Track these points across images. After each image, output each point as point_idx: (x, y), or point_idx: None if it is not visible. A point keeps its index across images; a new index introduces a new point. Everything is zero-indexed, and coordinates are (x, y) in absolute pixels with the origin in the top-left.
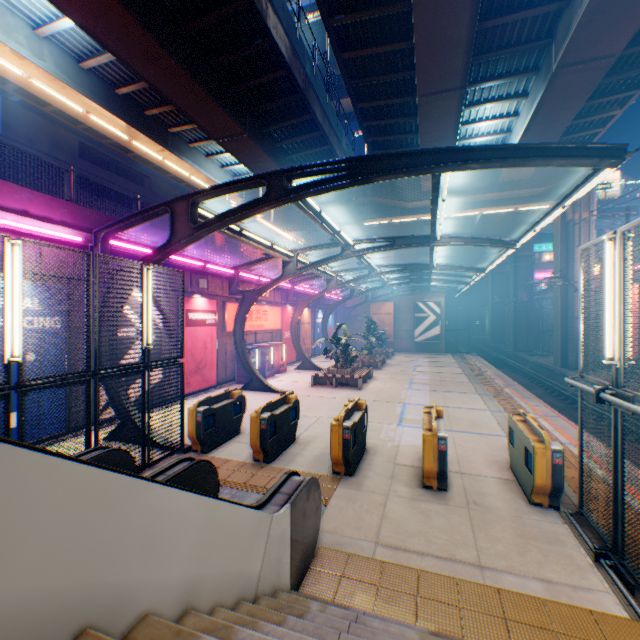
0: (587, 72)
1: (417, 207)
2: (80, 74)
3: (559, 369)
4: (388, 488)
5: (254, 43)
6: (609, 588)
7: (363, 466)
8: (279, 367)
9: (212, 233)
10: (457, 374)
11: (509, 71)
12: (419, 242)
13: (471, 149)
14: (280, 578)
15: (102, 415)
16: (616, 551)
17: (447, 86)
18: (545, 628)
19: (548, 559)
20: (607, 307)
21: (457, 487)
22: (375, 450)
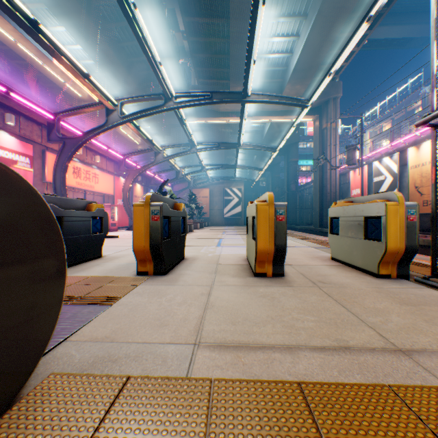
0: None
1: (227, 111)
2: None
3: (318, 228)
4: (212, 280)
5: None
6: None
7: (180, 268)
8: (110, 226)
9: None
10: None
11: None
12: (233, 98)
13: None
14: None
15: None
16: None
17: None
18: None
19: None
20: None
21: (294, 273)
22: (195, 258)
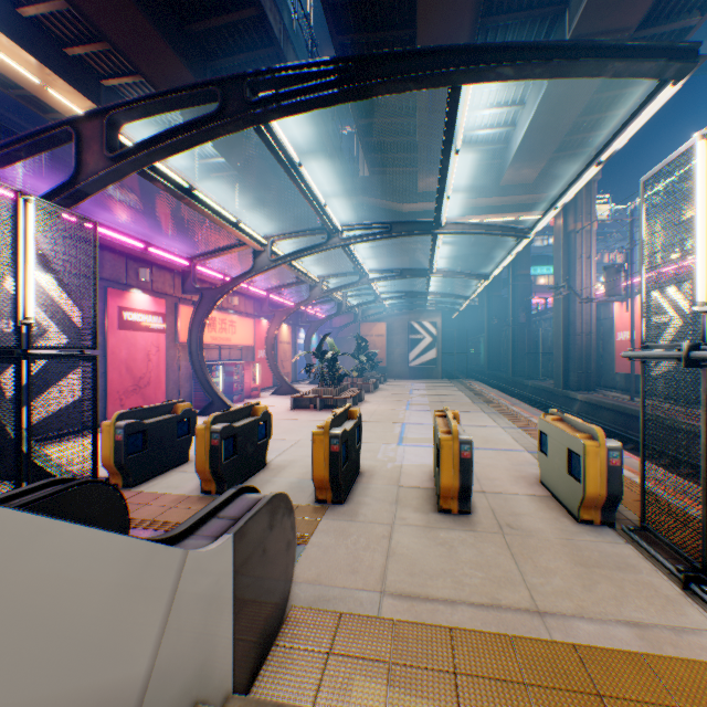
0: None
1: (413, 211)
2: None
3: (561, 390)
4: (393, 516)
5: None
6: None
7: (357, 491)
8: (251, 391)
9: (140, 169)
10: (458, 396)
11: None
12: (421, 229)
13: (504, 47)
14: (208, 678)
15: None
16: None
17: None
18: (664, 705)
19: (626, 592)
20: (700, 232)
21: (483, 509)
22: (372, 472)
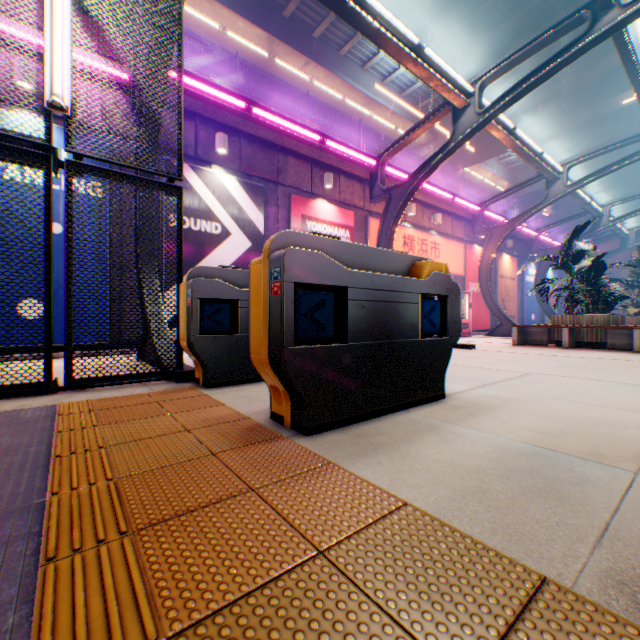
0: None
1: None
2: None
3: None
4: None
5: None
6: None
7: None
8: None
9: None
10: None
11: None
12: None
13: None
14: None
15: None
16: None
17: None
18: None
19: None
20: None
21: None
22: None
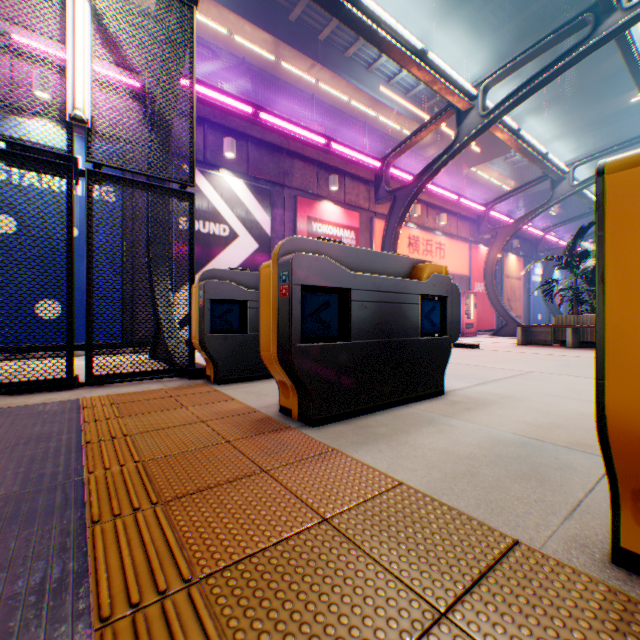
0: None
1: None
2: None
3: None
4: None
5: None
6: None
7: None
8: (461, 327)
9: None
10: None
11: None
12: None
13: None
14: None
15: None
16: None
17: None
18: None
19: None
20: None
21: None
22: None
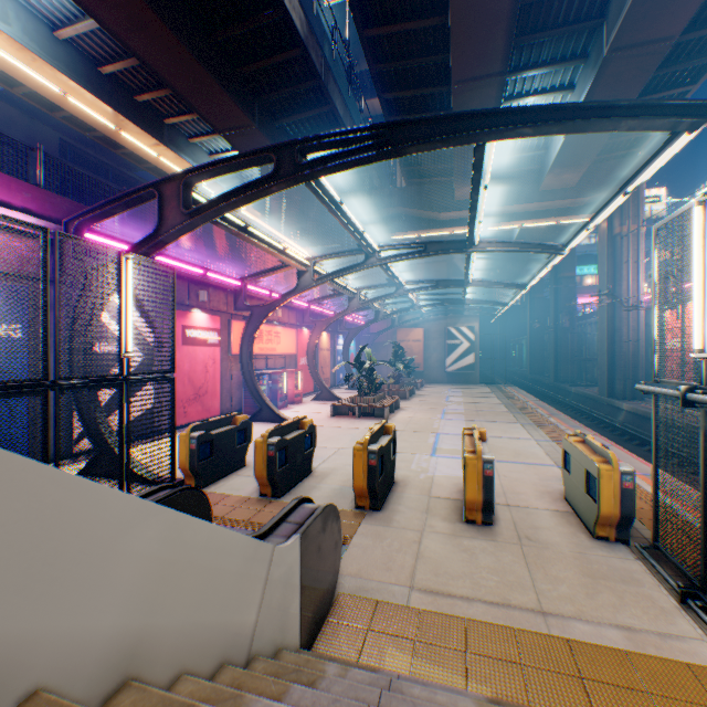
0: (642, 58)
1: (450, 219)
2: (54, 45)
3: (605, 399)
4: (423, 523)
5: (263, 13)
6: (704, 635)
7: (392, 500)
8: (294, 397)
9: (209, 221)
10: (495, 404)
11: (554, 58)
12: (454, 248)
13: (523, 110)
14: (285, 633)
15: (64, 437)
16: (706, 590)
17: (486, 71)
18: (634, 689)
19: (625, 602)
20: (696, 287)
21: (505, 521)
22: (406, 482)
